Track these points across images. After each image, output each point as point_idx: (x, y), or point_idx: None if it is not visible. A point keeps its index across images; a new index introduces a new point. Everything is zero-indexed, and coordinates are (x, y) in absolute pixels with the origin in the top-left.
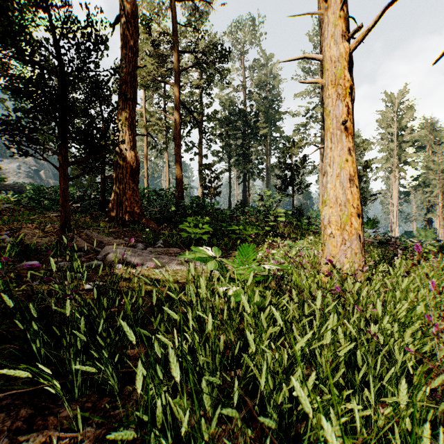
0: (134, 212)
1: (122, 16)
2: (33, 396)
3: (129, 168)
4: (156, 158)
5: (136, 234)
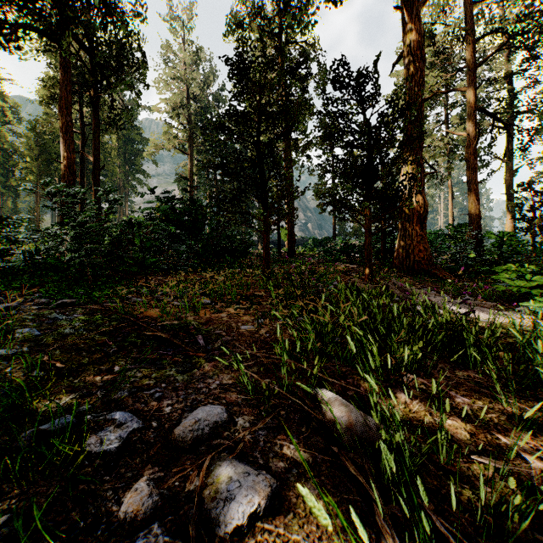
0: (422, 261)
1: (408, 53)
2: (445, 361)
3: (416, 214)
4: (435, 190)
5: (430, 285)
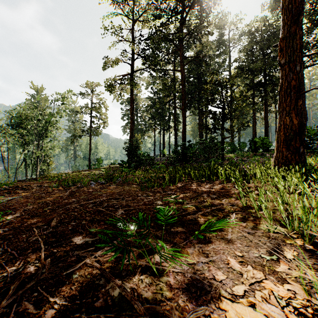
0: None
1: None
2: None
3: None
4: None
5: None
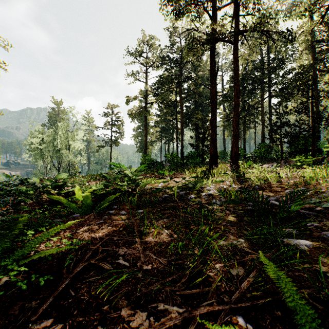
0: None
1: None
2: None
3: None
4: None
5: None
